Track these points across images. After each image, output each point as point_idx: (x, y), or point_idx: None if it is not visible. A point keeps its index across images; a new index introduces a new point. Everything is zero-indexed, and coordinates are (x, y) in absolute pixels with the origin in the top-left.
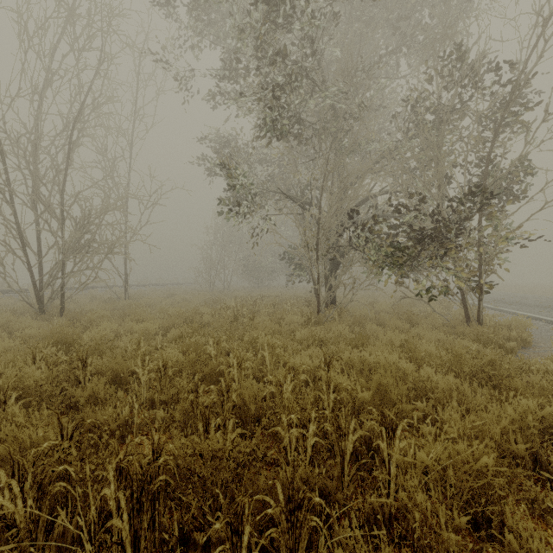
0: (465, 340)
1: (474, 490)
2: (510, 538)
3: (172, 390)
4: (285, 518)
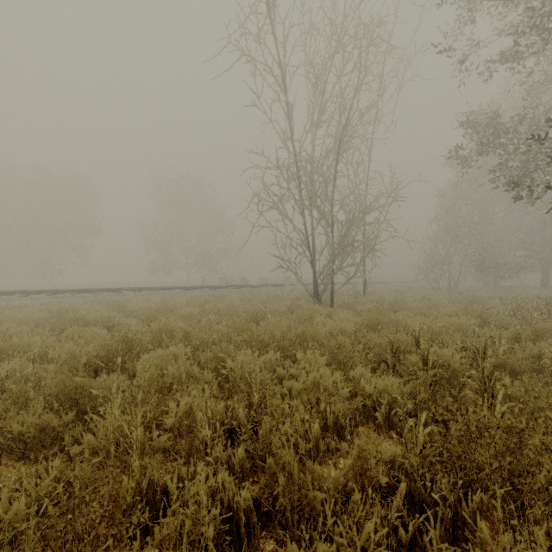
0: None
1: None
2: None
3: None
4: None
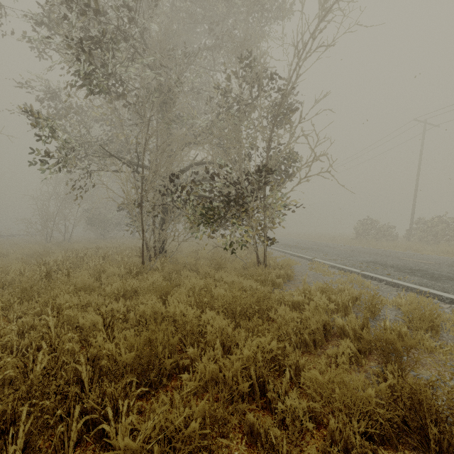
0: (249, 281)
1: (192, 450)
2: None
3: None
4: None
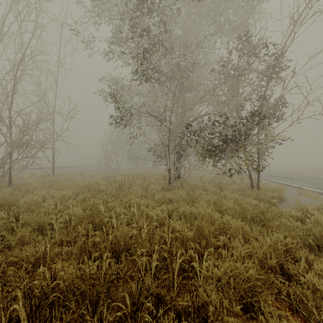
0: (249, 199)
1: (246, 288)
2: (261, 318)
3: (74, 234)
4: (130, 317)
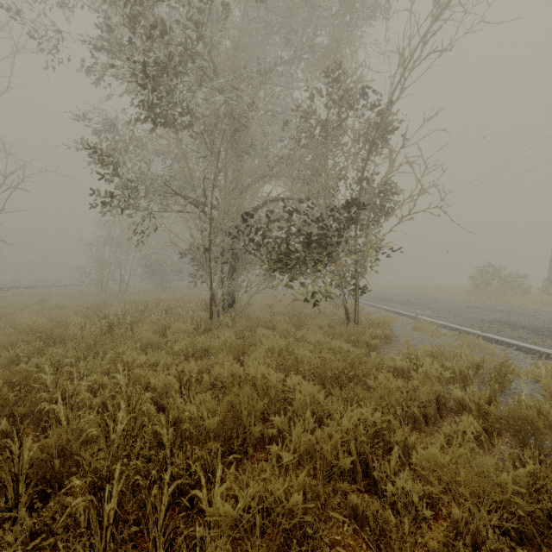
0: (338, 341)
1: (291, 527)
2: None
3: None
4: None
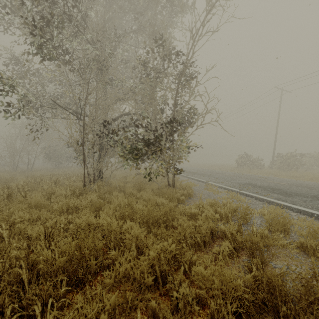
0: (160, 198)
1: None
2: None
3: None
4: None
